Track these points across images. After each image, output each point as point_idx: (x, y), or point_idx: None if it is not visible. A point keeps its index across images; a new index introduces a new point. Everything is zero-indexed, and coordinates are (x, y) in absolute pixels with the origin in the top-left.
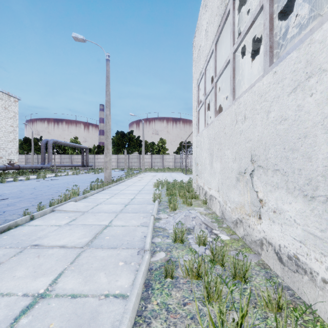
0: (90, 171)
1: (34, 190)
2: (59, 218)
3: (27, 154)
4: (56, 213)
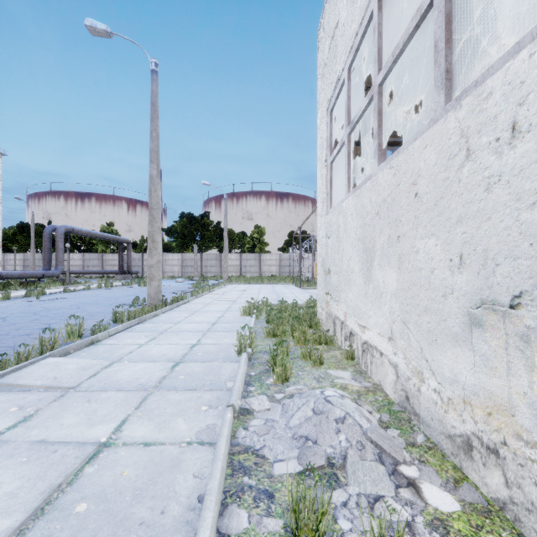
0: (132, 282)
1: None
2: None
3: (25, 252)
4: None
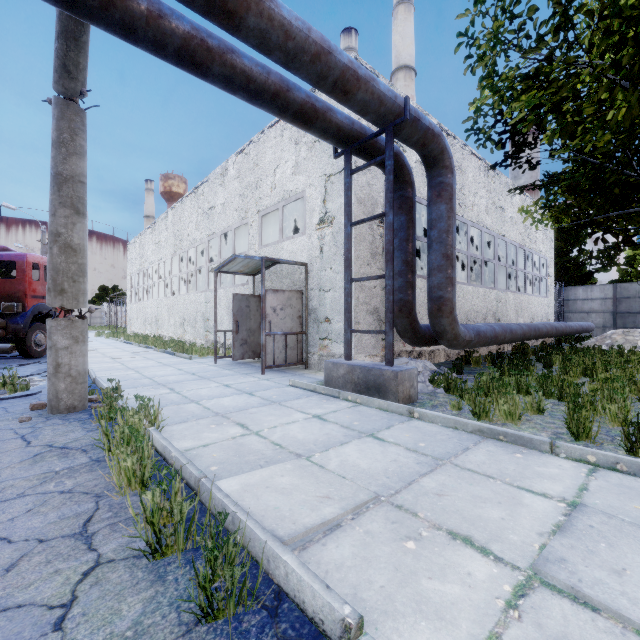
0: None
1: None
2: None
3: None
4: None
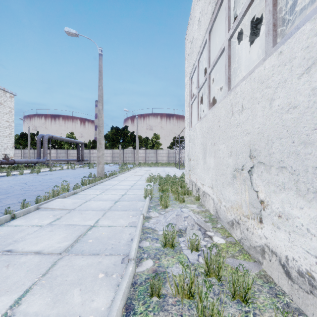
0: (85, 165)
1: (25, 186)
2: (43, 217)
3: (24, 149)
4: (41, 211)
